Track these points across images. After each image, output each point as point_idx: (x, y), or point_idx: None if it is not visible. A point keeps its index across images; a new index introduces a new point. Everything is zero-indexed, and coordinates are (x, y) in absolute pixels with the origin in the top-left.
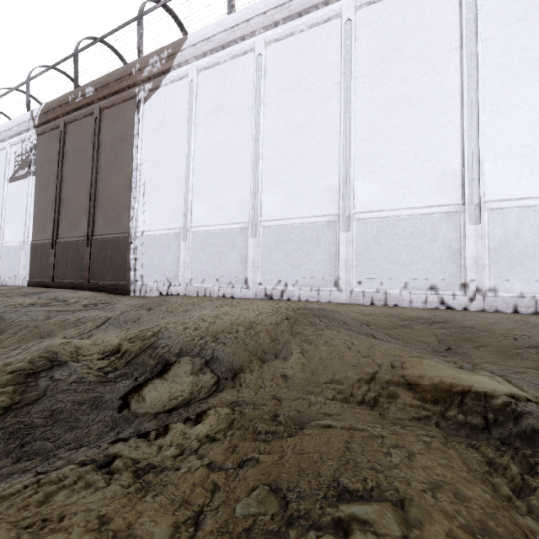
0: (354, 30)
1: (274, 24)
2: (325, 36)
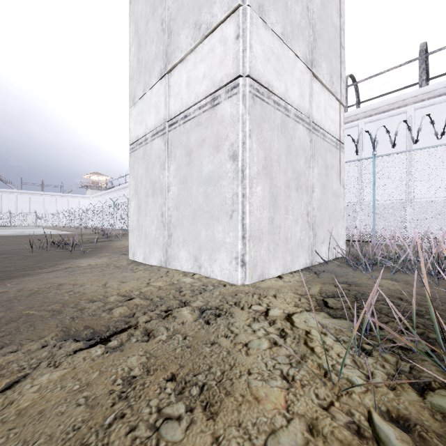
0: (413, 120)
1: (370, 116)
2: (397, 121)
